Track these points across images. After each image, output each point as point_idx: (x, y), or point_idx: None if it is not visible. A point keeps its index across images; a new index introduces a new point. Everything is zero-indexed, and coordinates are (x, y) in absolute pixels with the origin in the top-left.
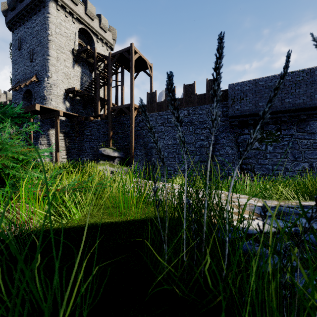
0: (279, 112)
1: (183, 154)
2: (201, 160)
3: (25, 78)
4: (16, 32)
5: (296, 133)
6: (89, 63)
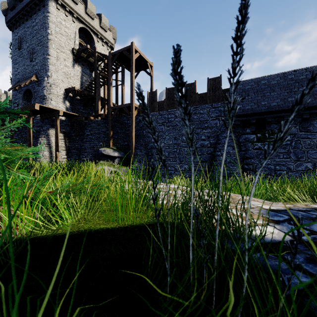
0: (282, 111)
1: (183, 154)
2: (202, 160)
3: (25, 78)
4: (16, 32)
5: (299, 133)
6: (90, 63)
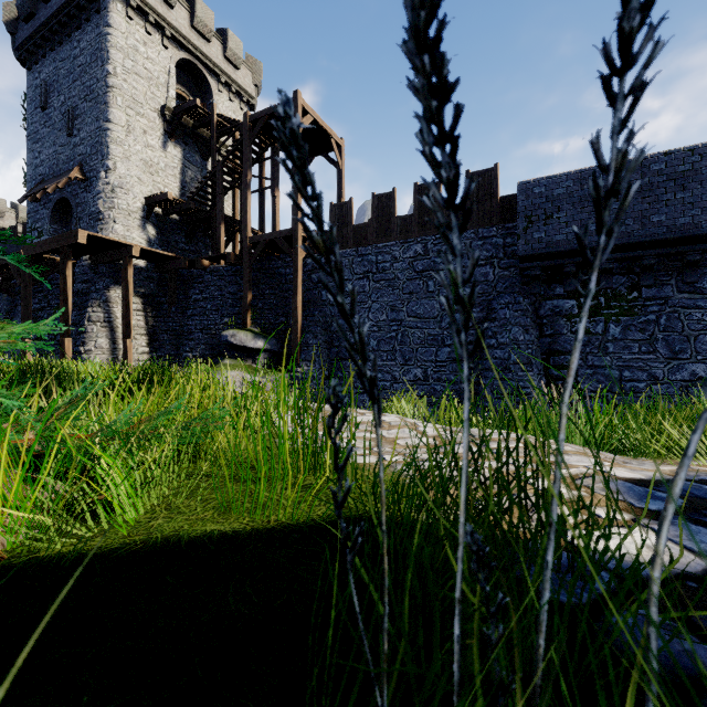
0: (637, 245)
1: (412, 343)
2: (454, 357)
3: (56, 173)
4: (37, 70)
5: (677, 296)
6: (201, 139)
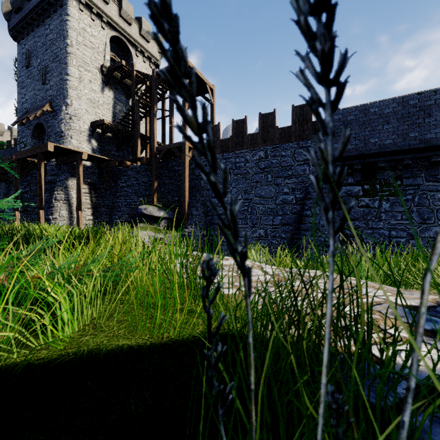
0: (400, 152)
1: (257, 213)
2: (284, 222)
3: (35, 107)
4: (23, 43)
5: (426, 184)
6: (125, 86)
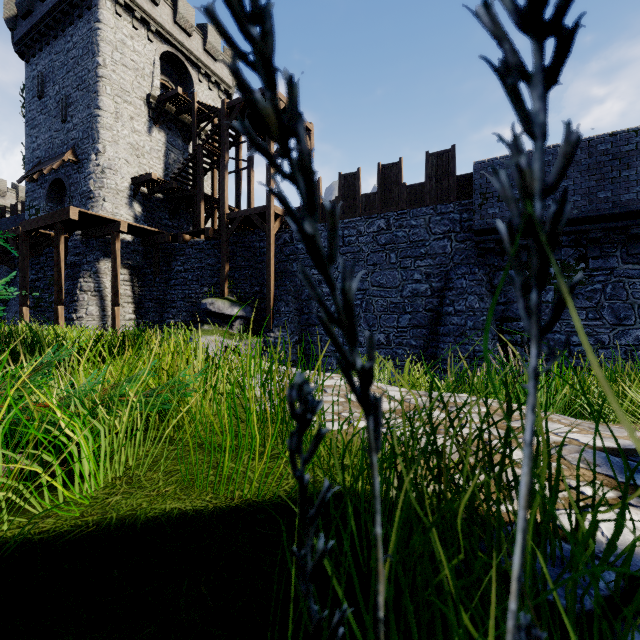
0: (584, 220)
1: (376, 311)
2: (414, 323)
3: (52, 156)
4: (34, 63)
5: (622, 267)
6: (183, 125)
